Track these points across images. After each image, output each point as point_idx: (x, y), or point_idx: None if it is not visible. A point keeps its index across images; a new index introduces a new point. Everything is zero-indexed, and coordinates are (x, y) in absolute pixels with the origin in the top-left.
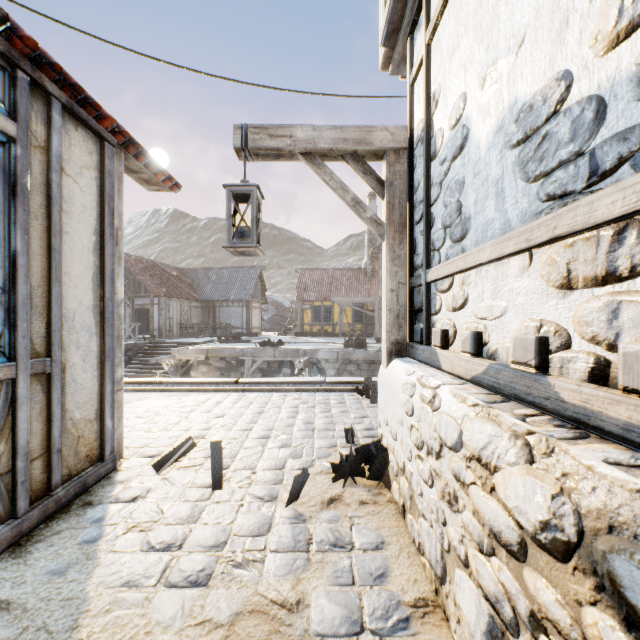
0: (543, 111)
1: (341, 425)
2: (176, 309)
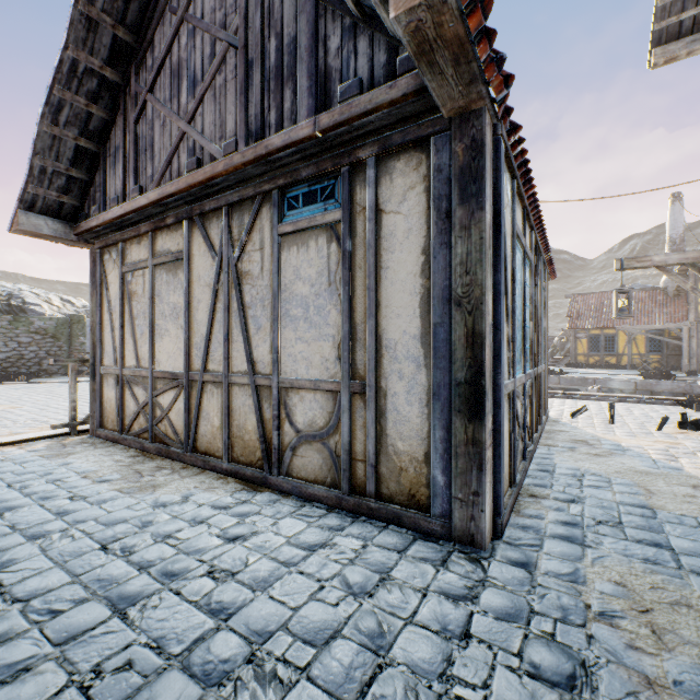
0: None
1: (672, 417)
2: None
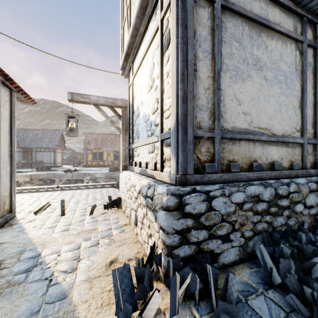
0: (147, 118)
1: (107, 197)
2: None
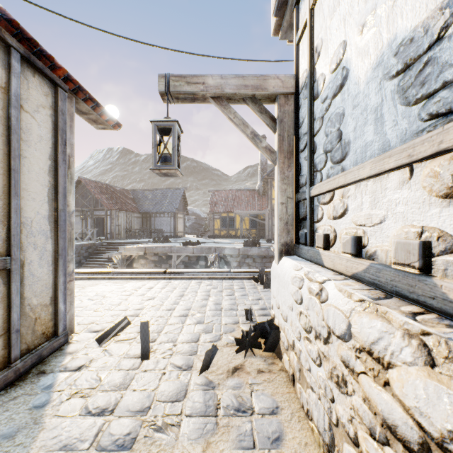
0: (425, 40)
1: (242, 306)
2: (123, 218)
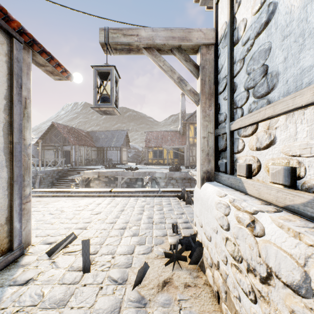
0: None
1: (169, 219)
2: (84, 151)
